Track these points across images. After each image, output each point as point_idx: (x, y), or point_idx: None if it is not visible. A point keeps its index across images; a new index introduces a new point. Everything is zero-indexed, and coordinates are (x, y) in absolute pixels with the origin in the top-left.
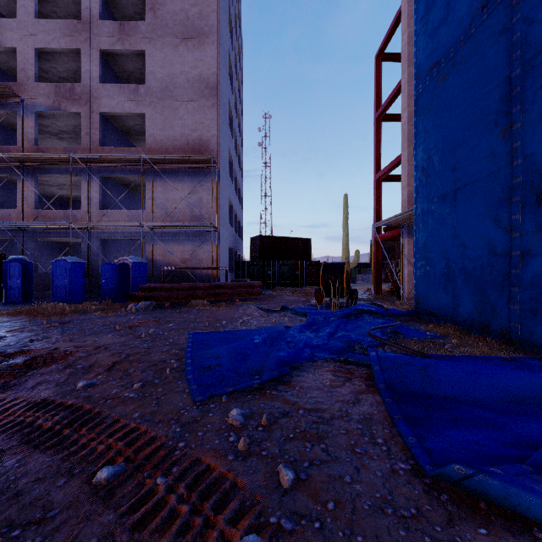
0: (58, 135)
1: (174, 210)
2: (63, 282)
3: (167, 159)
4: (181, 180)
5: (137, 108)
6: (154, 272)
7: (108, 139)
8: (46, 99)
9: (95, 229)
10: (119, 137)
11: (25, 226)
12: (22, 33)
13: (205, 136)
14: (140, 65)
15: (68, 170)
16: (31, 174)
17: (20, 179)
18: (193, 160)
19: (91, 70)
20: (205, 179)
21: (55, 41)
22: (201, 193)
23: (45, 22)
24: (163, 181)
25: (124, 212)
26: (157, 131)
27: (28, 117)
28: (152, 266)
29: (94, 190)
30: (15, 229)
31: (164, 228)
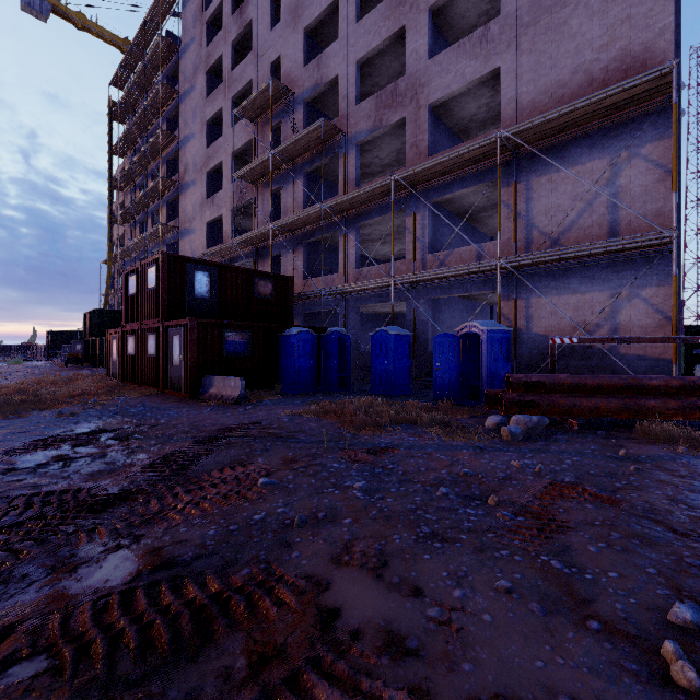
0: (380, 174)
1: (557, 227)
2: (382, 364)
3: (546, 125)
4: (574, 163)
5: (486, 66)
6: (516, 349)
7: (439, 147)
8: (366, 121)
9: (422, 284)
10: (454, 143)
11: (345, 290)
12: (344, 52)
13: (636, 44)
14: (486, 4)
15: (389, 207)
16: (352, 224)
17: (342, 235)
18: (610, 103)
19: (417, 48)
20: (636, 142)
21: (376, 37)
22: (626, 175)
23: (365, 20)
24: (535, 177)
25: (465, 249)
26: (521, 89)
27: (349, 154)
28: (512, 338)
29: (421, 225)
30: (338, 297)
31: (538, 264)
